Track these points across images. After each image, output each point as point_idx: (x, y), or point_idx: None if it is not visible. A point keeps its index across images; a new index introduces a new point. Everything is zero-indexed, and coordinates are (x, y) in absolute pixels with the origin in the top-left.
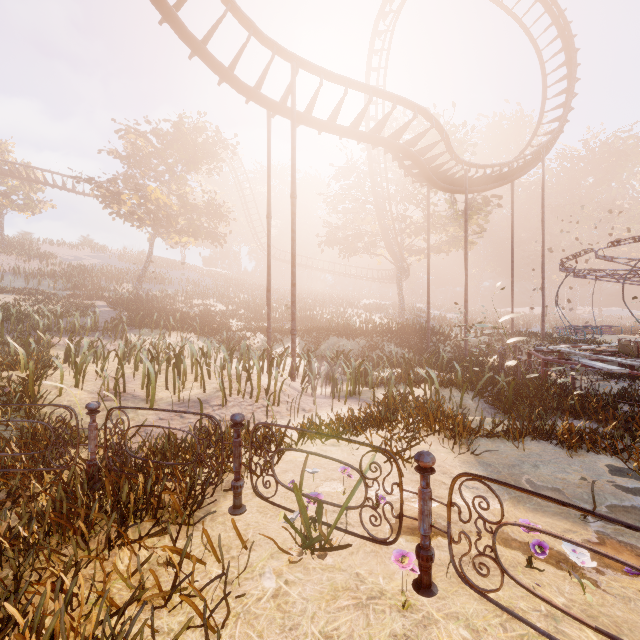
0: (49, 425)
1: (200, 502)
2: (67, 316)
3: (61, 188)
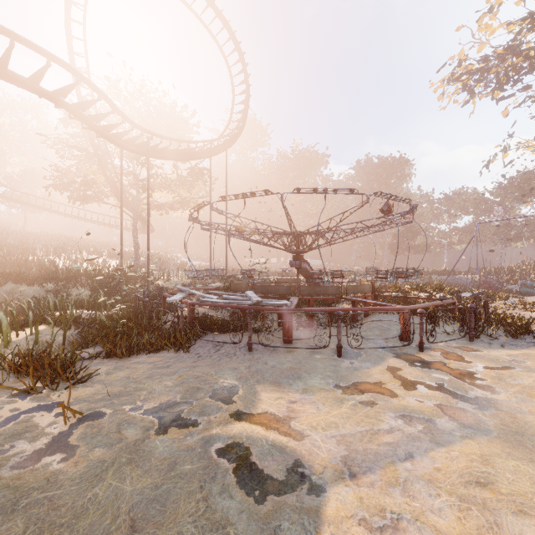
0: None
1: None
2: None
3: None
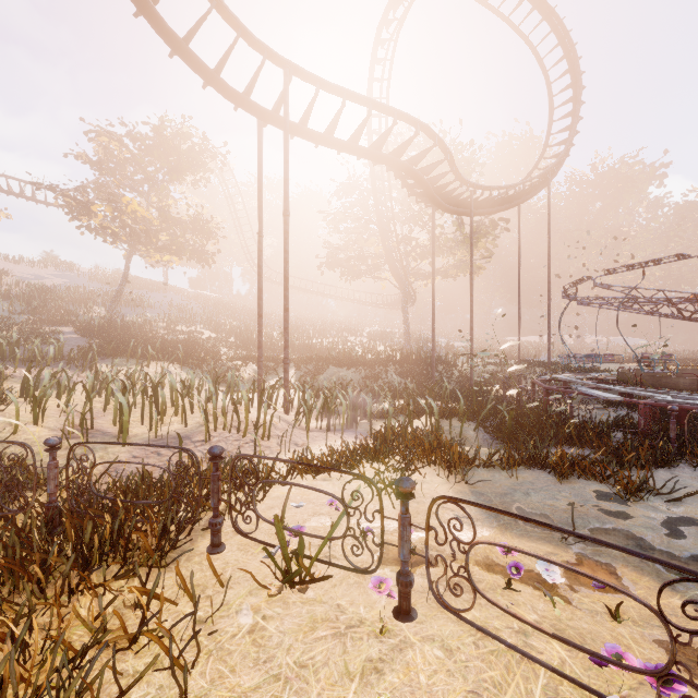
0: (0, 464)
1: (174, 541)
2: (25, 344)
3: (18, 195)
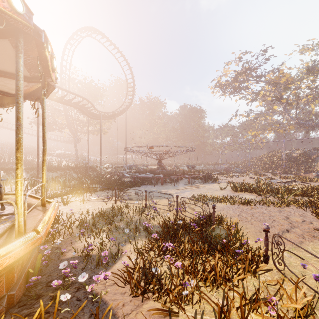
0: None
1: None
2: None
3: None
